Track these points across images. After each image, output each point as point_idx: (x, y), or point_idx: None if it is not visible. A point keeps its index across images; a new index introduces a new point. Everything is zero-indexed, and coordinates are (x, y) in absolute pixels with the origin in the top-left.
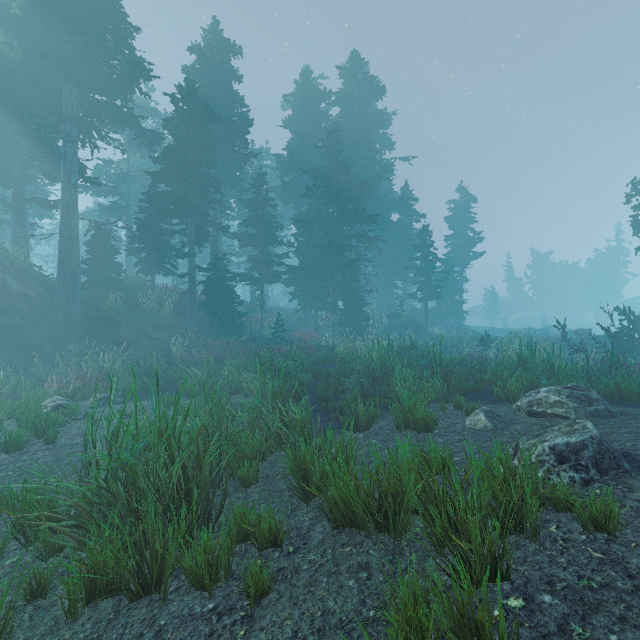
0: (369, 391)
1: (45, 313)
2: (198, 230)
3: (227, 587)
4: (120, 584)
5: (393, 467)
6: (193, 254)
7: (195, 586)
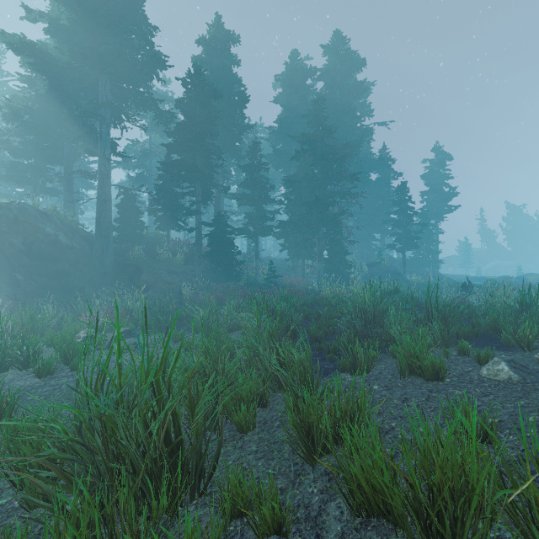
0: (361, 332)
1: (86, 262)
2: (204, 191)
3: None
4: None
5: (451, 450)
6: (199, 212)
7: None
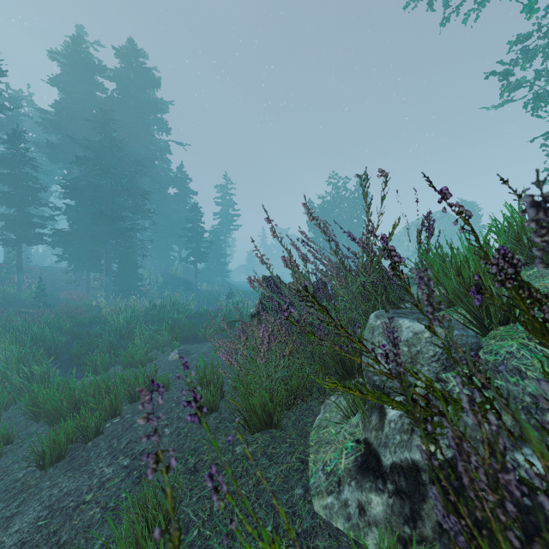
0: (117, 345)
1: None
2: None
3: None
4: None
5: (83, 386)
6: None
7: None
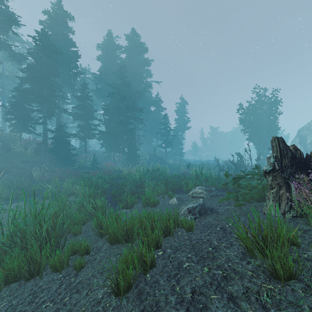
0: (135, 191)
1: None
2: (49, 110)
3: (67, 269)
4: (21, 275)
5: (131, 219)
6: (46, 123)
7: (54, 271)
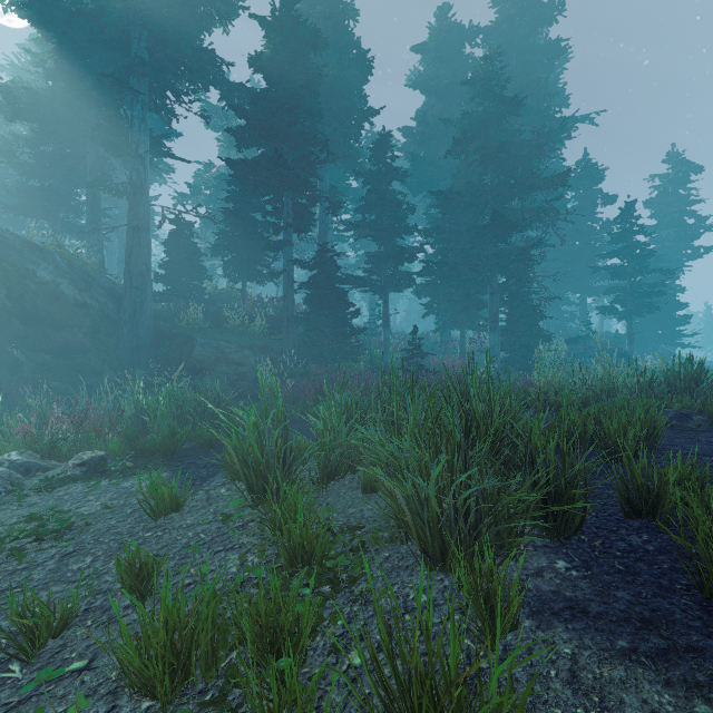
0: None
1: (111, 329)
2: (297, 210)
3: None
4: None
5: None
6: (289, 242)
7: None
